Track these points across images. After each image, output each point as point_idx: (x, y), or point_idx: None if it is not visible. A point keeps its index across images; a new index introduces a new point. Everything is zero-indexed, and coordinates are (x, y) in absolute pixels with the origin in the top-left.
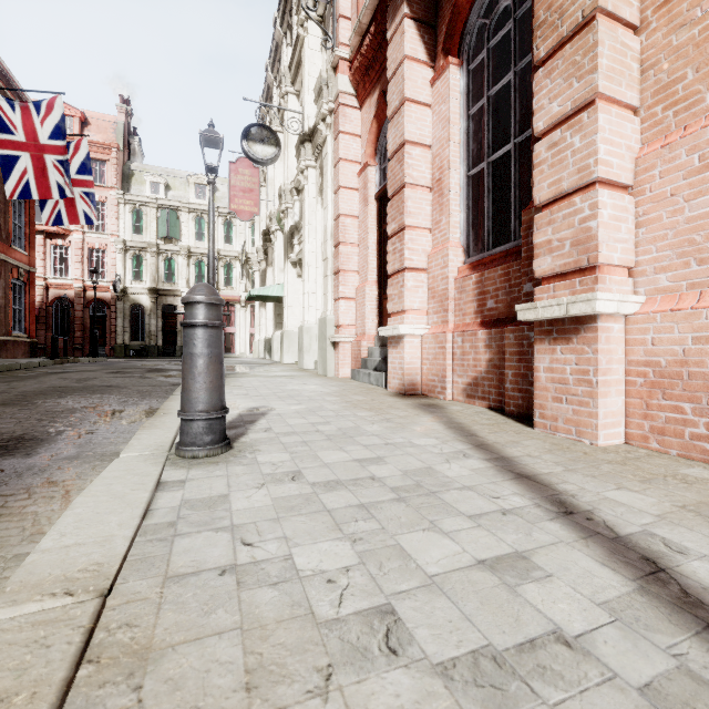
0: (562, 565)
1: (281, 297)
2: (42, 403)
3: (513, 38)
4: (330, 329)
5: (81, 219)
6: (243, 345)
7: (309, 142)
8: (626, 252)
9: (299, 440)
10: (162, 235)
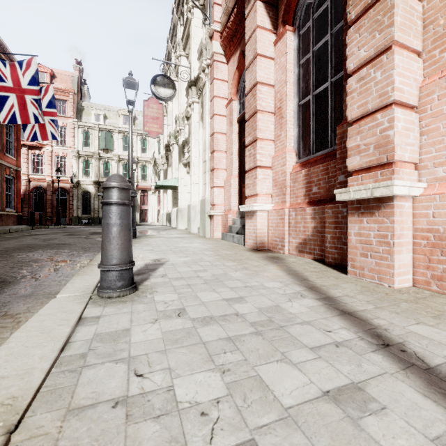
0: (392, 396)
1: (177, 186)
2: (17, 256)
3: (330, 11)
4: (208, 207)
5: (49, 137)
6: (153, 217)
7: (194, 86)
8: (413, 152)
9: (185, 283)
10: (102, 147)
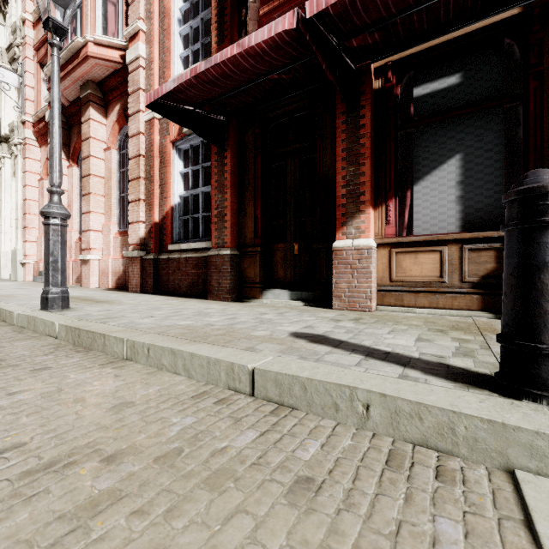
0: None
1: None
2: None
3: None
4: (20, 256)
5: None
6: None
7: (6, 143)
8: (100, 245)
9: None
10: None
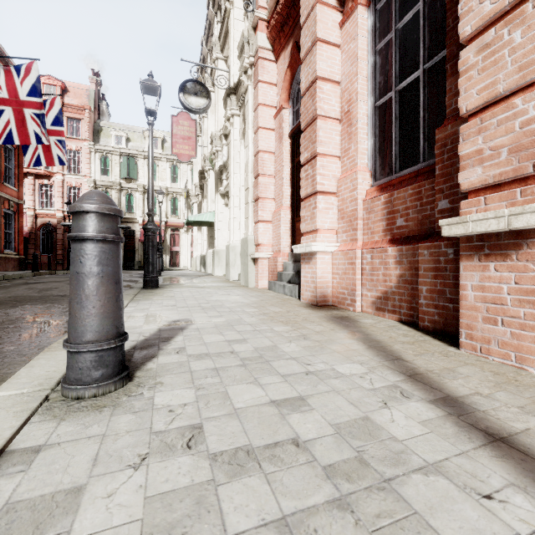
0: None
1: (213, 222)
2: None
3: None
4: (251, 247)
5: (55, 161)
6: (185, 260)
7: (234, 94)
8: None
9: (211, 366)
10: (123, 176)
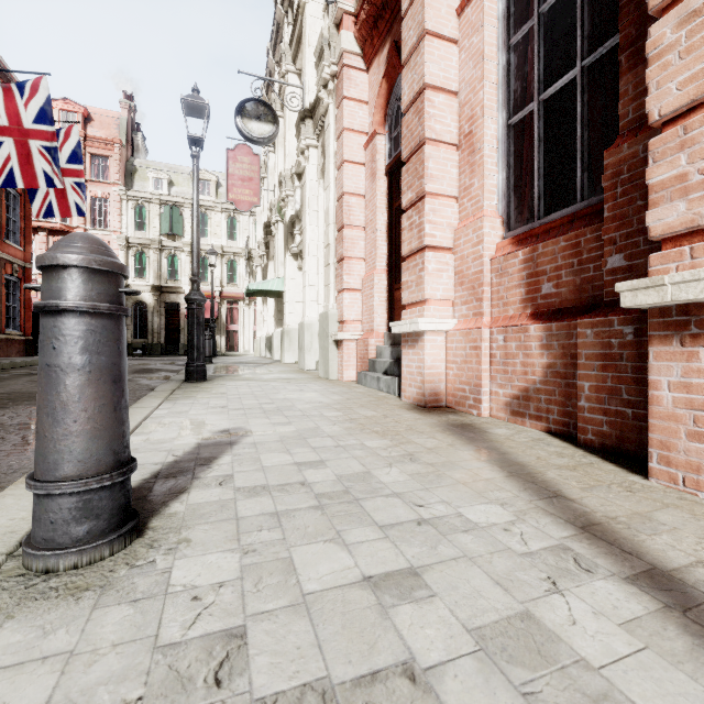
0: None
1: (283, 292)
2: None
3: None
4: (333, 325)
5: (72, 211)
6: (246, 342)
7: (310, 118)
8: None
9: (269, 509)
10: (165, 231)
